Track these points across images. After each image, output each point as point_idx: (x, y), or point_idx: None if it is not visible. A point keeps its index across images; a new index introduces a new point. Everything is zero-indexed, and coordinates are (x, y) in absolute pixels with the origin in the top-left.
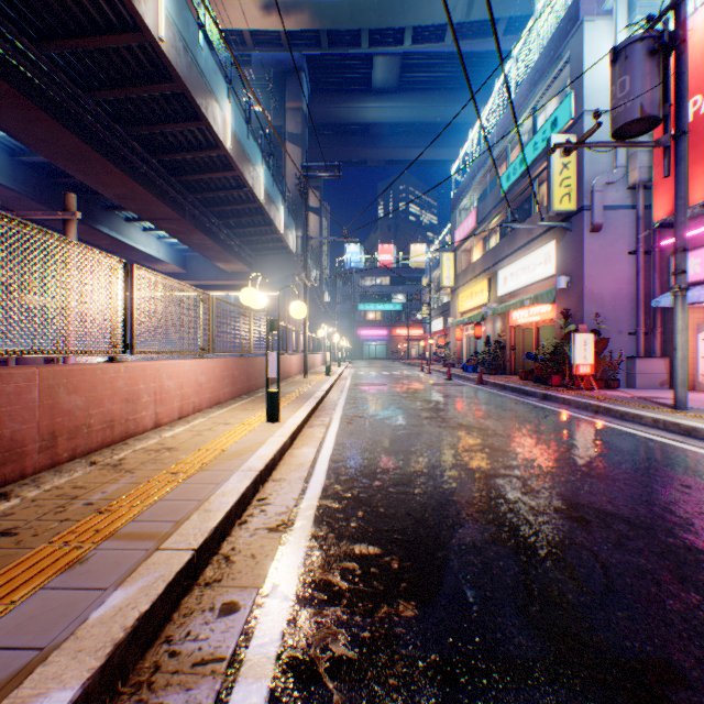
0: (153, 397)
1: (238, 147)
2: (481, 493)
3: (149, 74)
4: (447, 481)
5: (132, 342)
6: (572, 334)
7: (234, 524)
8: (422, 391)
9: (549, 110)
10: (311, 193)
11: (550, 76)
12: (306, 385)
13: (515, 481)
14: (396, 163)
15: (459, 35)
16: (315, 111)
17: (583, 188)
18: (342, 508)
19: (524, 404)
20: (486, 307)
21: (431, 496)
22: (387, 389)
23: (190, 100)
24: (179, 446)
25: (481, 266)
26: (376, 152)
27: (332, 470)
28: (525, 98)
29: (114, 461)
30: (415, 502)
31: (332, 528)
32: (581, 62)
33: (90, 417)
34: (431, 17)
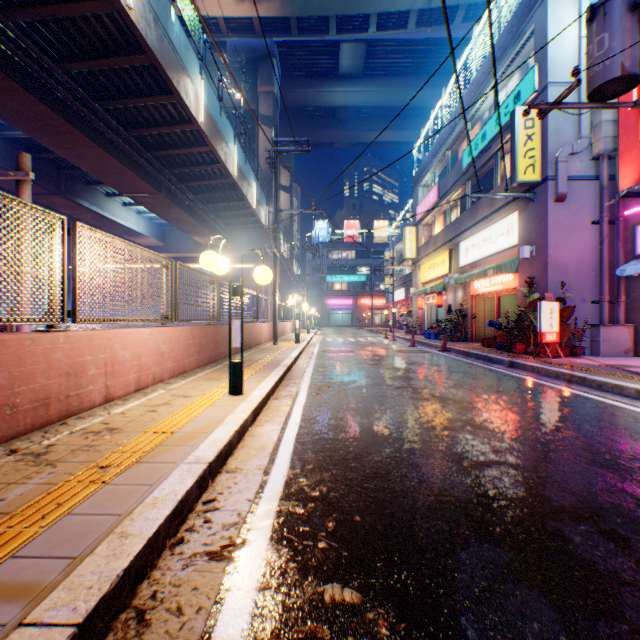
0: (102, 369)
1: (210, 123)
2: (476, 490)
3: (119, 45)
4: (432, 471)
5: (74, 309)
6: (539, 302)
7: (164, 547)
8: (389, 358)
9: (511, 86)
10: (282, 172)
11: (513, 52)
12: (275, 352)
13: (512, 472)
14: (361, 145)
15: (420, 22)
16: (285, 95)
17: (547, 159)
18: (308, 516)
19: (492, 372)
20: (448, 277)
21: (417, 496)
22: (354, 356)
23: (161, 73)
24: (125, 426)
25: (442, 239)
26: (343, 134)
27: (297, 455)
28: (487, 75)
29: (40, 448)
30: (398, 505)
31: (294, 552)
32: (545, 34)
33: (15, 396)
34: (395, 3)
